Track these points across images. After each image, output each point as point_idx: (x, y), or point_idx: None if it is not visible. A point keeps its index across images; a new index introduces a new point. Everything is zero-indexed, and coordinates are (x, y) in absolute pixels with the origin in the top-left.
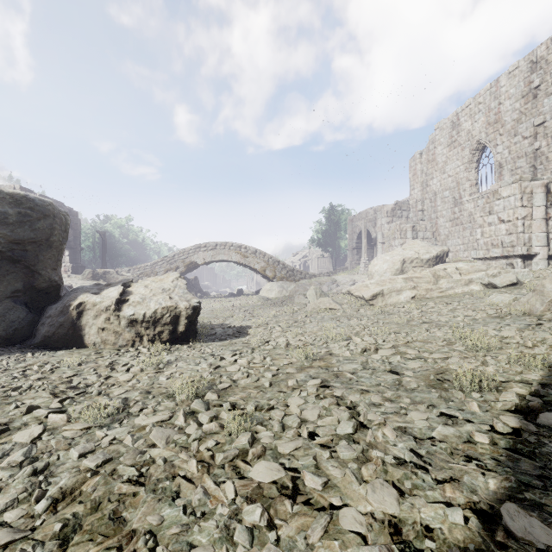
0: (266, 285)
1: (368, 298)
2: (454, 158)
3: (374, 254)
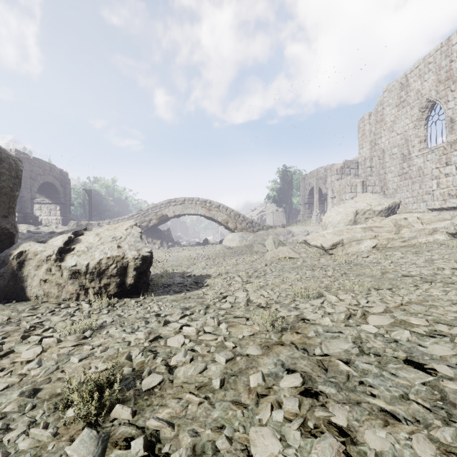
0: (228, 236)
1: (328, 248)
2: (403, 117)
3: (325, 207)
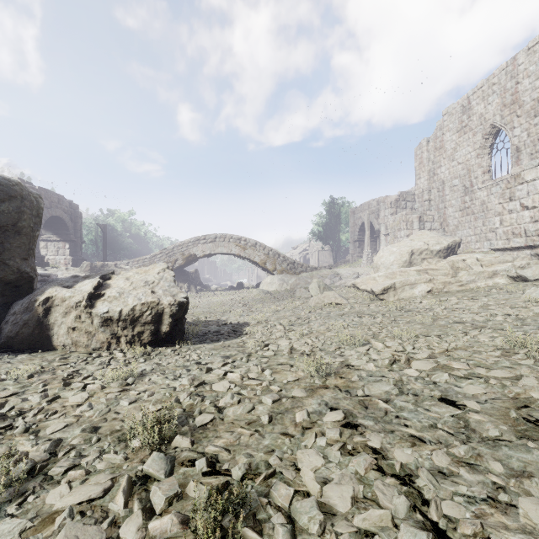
0: (267, 278)
1: (379, 292)
2: (465, 144)
3: (377, 246)
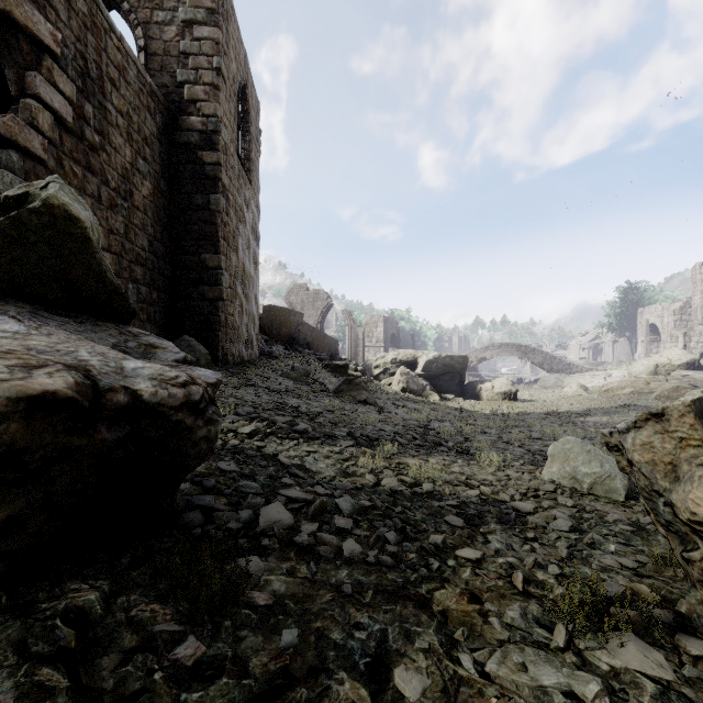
0: (544, 377)
1: (603, 391)
2: None
3: None
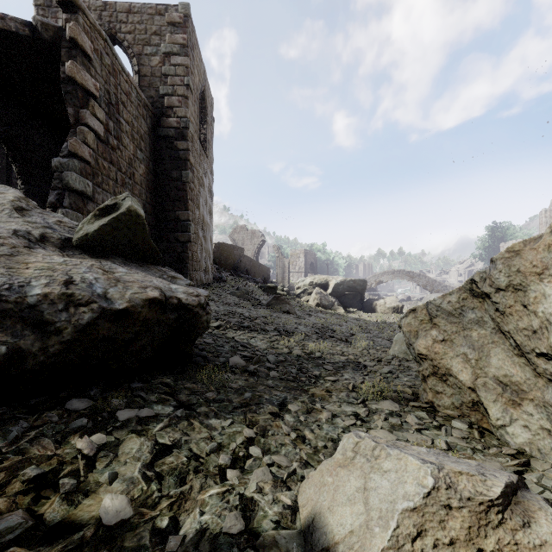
0: (427, 295)
1: None
2: None
3: None
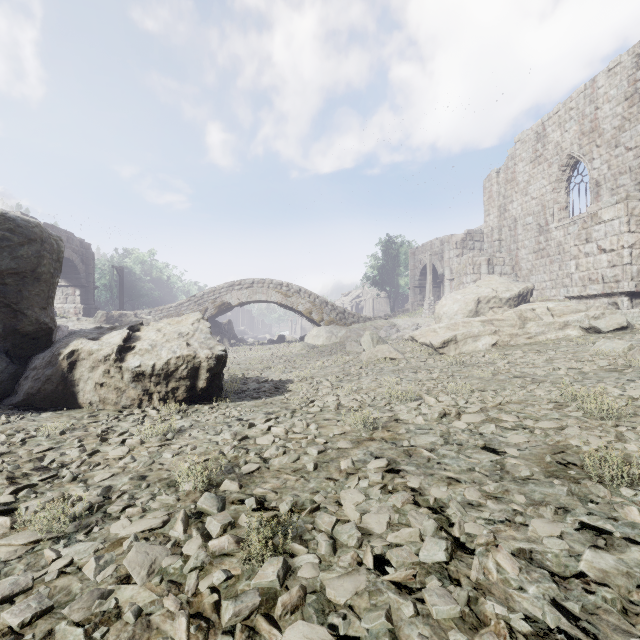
0: (312, 330)
1: (438, 346)
2: (539, 176)
3: (441, 293)
